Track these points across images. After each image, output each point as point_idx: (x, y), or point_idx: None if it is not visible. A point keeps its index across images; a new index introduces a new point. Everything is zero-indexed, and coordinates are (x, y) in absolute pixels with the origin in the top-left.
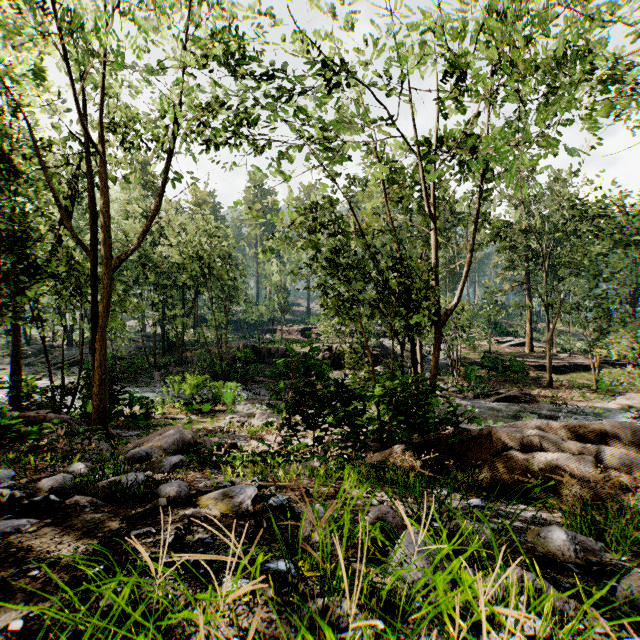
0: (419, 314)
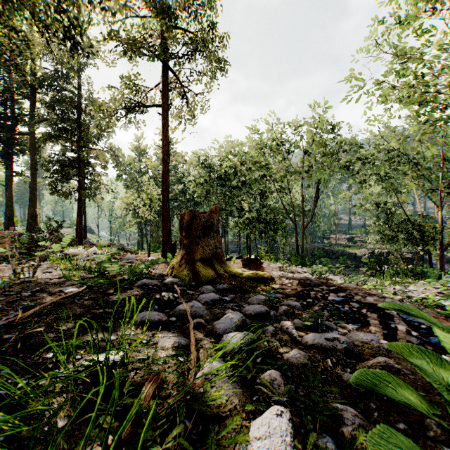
0: (428, 246)
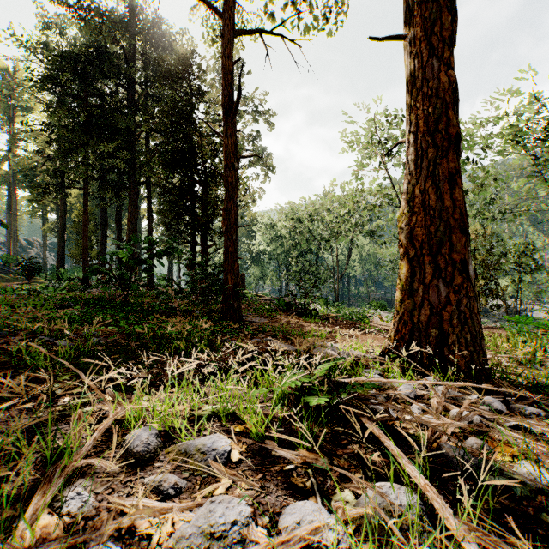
0: None
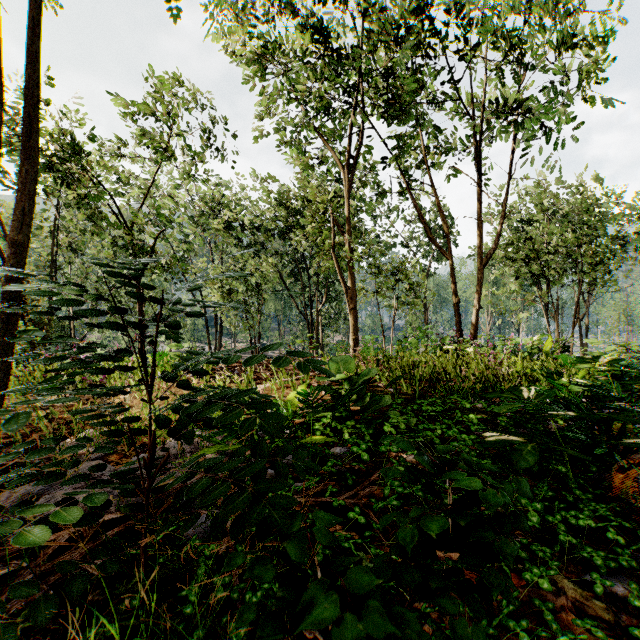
0: None
